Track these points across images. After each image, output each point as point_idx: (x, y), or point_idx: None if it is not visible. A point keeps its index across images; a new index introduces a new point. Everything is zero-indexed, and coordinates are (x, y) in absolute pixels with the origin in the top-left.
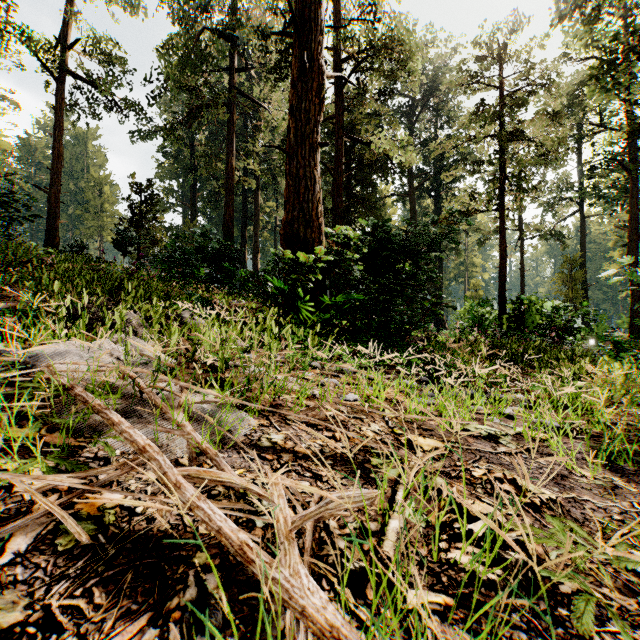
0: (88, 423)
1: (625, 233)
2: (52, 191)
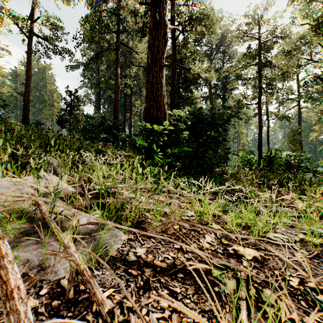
0: None
1: (321, 116)
2: (25, 95)
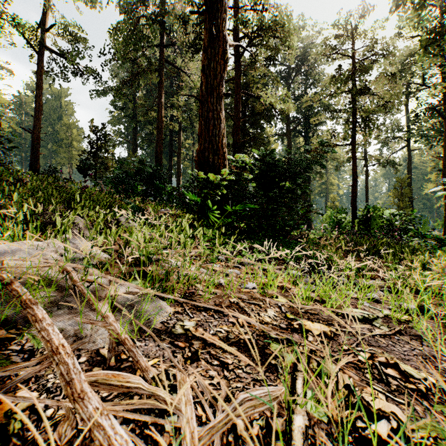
0: (24, 314)
1: (439, 162)
2: (34, 132)
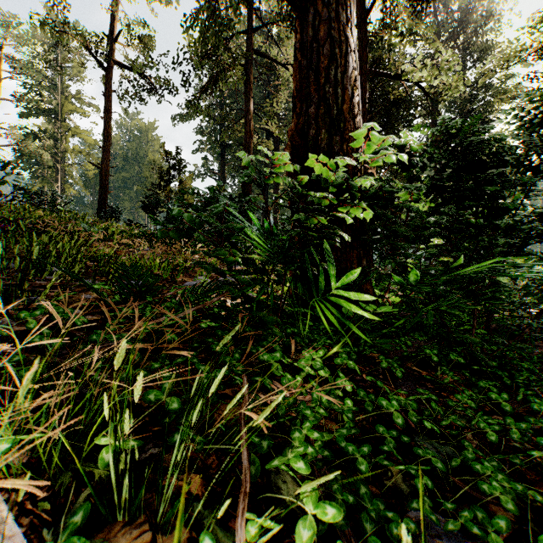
0: None
1: None
2: (103, 166)
